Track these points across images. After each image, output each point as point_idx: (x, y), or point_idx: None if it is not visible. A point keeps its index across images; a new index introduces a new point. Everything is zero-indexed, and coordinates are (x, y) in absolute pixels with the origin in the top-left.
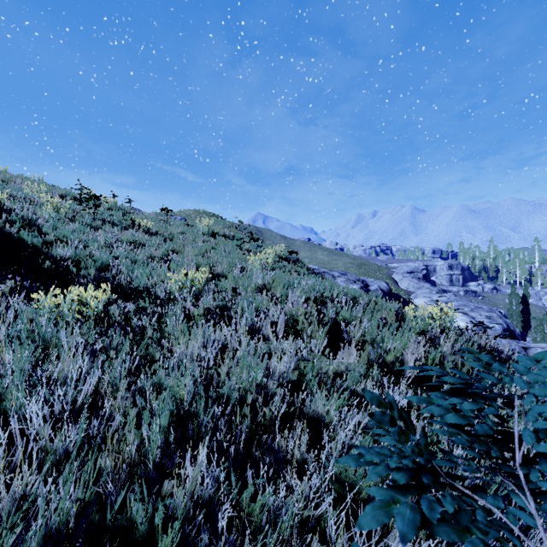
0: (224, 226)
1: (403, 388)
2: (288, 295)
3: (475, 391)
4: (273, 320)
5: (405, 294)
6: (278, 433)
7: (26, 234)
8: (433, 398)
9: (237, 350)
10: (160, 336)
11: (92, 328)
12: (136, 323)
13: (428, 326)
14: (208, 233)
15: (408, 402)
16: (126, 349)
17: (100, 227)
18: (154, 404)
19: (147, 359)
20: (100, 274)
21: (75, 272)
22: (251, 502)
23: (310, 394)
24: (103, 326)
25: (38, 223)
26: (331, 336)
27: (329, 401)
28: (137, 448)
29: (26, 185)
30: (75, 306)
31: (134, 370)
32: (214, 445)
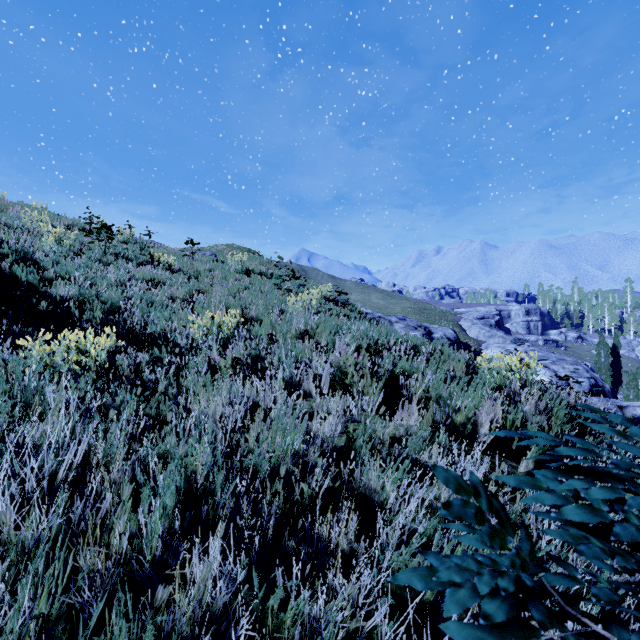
0: (260, 262)
1: (478, 457)
2: (335, 342)
3: (610, 469)
4: (316, 373)
5: (475, 344)
6: (320, 514)
7: (21, 270)
8: (541, 480)
9: (271, 410)
10: (178, 392)
11: (91, 382)
12: (148, 376)
13: (506, 379)
14: (242, 271)
15: (484, 474)
16: (131, 408)
17: (111, 263)
18: (160, 478)
19: (158, 420)
20: (108, 318)
21: (78, 314)
22: (281, 609)
23: (361, 464)
24: (109, 379)
25: (36, 257)
26: (387, 392)
27: (385, 473)
28: (134, 536)
29: (25, 214)
30: (73, 355)
31: (140, 434)
32: (231, 535)
